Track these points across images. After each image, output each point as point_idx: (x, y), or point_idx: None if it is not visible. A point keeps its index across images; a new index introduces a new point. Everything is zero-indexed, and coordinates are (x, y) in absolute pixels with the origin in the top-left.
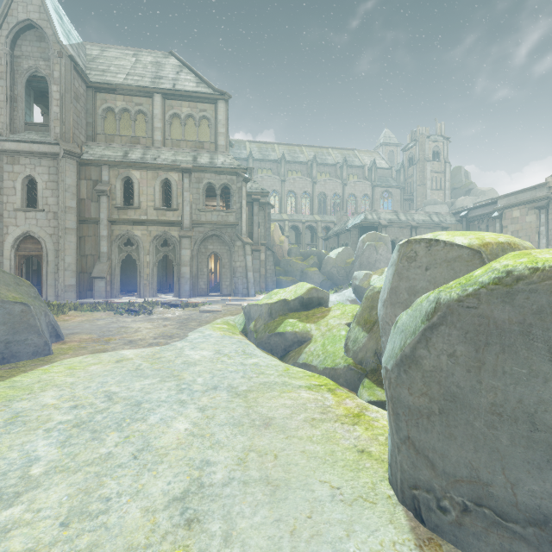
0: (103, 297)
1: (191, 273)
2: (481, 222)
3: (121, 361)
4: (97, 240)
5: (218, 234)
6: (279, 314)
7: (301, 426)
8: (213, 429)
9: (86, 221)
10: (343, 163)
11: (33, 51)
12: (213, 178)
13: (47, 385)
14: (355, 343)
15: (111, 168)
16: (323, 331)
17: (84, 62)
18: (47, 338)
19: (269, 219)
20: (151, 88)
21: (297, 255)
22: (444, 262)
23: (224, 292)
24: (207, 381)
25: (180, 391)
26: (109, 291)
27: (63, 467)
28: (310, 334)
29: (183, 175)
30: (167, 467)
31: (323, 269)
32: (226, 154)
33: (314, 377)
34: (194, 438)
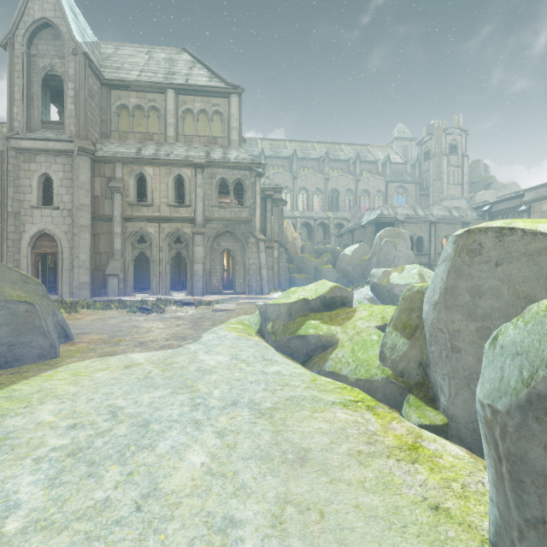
0: (116, 294)
1: (203, 271)
2: (506, 217)
3: (130, 367)
4: (110, 237)
5: (231, 230)
6: (299, 314)
7: (346, 463)
8: (236, 465)
9: (100, 218)
10: (356, 158)
11: (48, 49)
12: (226, 173)
13: (46, 395)
14: (394, 351)
15: (125, 165)
16: (351, 335)
17: (98, 60)
18: (54, 340)
19: (282, 215)
20: (164, 83)
21: (311, 252)
22: (523, 256)
23: (237, 290)
24: (225, 394)
25: (194, 407)
26: (122, 288)
27: (46, 520)
28: (335, 337)
29: (196, 171)
30: (179, 526)
31: (337, 266)
32: (239, 149)
33: (346, 390)
34: (213, 479)
